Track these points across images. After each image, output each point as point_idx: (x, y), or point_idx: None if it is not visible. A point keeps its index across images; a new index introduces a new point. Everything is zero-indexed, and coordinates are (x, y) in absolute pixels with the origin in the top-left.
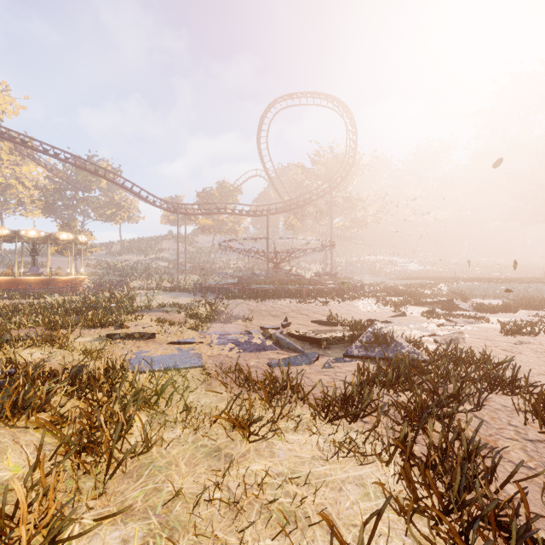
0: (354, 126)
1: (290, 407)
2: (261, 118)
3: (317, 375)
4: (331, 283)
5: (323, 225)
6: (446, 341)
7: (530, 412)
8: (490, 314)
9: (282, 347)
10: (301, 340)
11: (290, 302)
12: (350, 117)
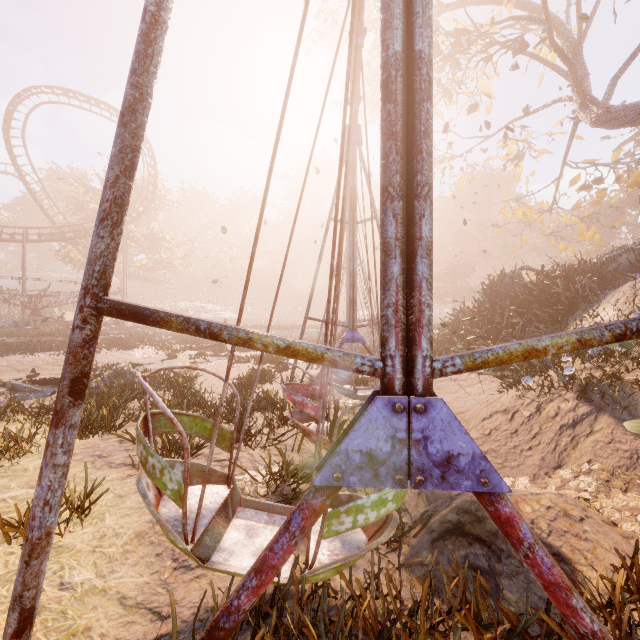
0: (154, 159)
1: (7, 415)
2: (12, 102)
3: (47, 402)
4: (117, 333)
5: (118, 262)
6: (182, 371)
7: (171, 392)
8: (244, 353)
9: (18, 392)
10: (44, 385)
11: (49, 355)
12: (148, 148)
